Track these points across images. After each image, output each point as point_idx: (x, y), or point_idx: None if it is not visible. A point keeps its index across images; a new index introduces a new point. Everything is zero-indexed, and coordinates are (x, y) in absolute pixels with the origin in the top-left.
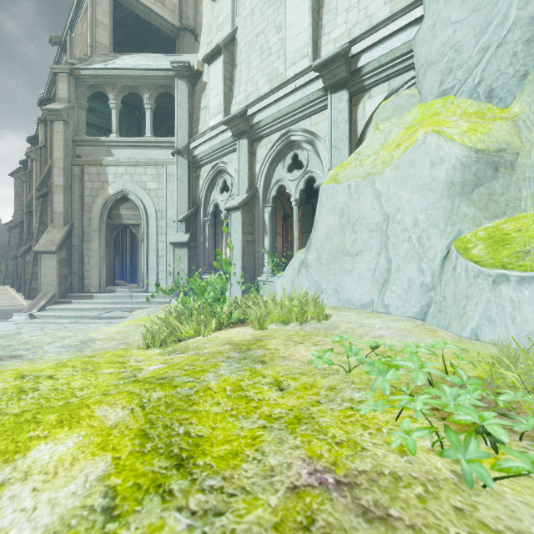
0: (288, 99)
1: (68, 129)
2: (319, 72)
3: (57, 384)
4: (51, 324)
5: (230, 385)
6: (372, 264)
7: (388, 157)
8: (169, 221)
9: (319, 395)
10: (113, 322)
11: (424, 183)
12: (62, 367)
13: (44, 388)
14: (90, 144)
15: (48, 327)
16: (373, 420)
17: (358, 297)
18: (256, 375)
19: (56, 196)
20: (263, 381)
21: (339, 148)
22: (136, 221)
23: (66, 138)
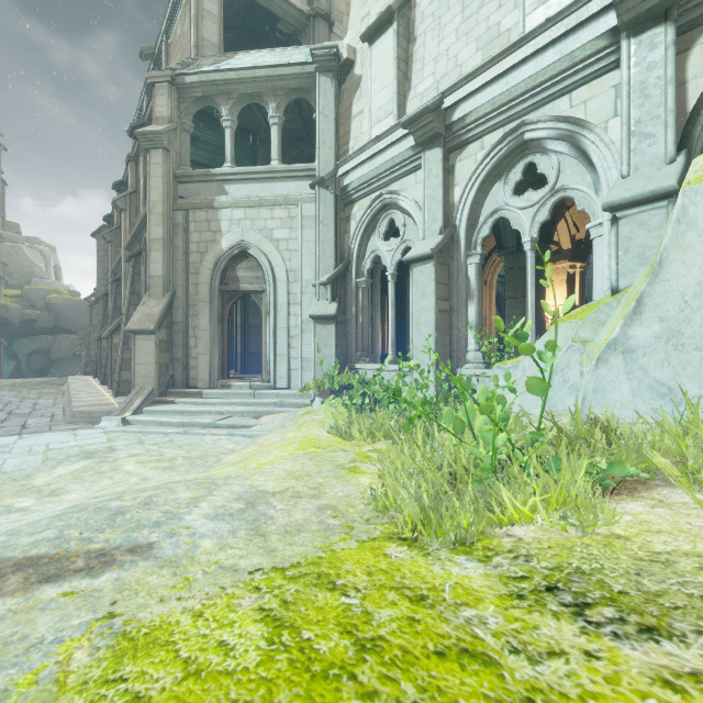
0: (525, 68)
1: (169, 160)
2: None
3: None
4: (151, 435)
5: None
6: None
7: None
8: (306, 285)
9: None
10: (235, 434)
11: None
12: (322, 683)
13: None
14: (197, 180)
15: (149, 440)
16: None
17: None
18: None
19: (153, 254)
20: None
21: (648, 134)
22: (259, 286)
23: (166, 173)
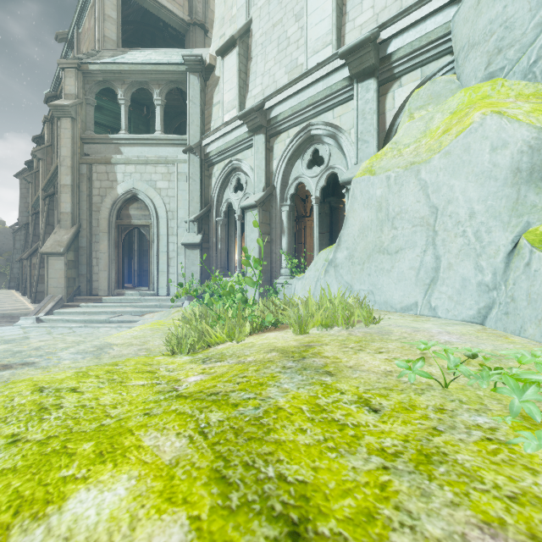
0: (309, 91)
1: (76, 126)
2: (346, 59)
3: (84, 399)
4: (59, 329)
5: (305, 404)
6: (416, 262)
7: (434, 144)
8: (180, 221)
9: (430, 420)
10: (123, 326)
11: (482, 171)
12: (84, 377)
13: (69, 404)
14: (98, 142)
15: (56, 331)
16: (533, 459)
17: (398, 299)
18: (331, 391)
19: (63, 196)
20: (344, 399)
21: (366, 140)
22: (146, 221)
23: (73, 136)
